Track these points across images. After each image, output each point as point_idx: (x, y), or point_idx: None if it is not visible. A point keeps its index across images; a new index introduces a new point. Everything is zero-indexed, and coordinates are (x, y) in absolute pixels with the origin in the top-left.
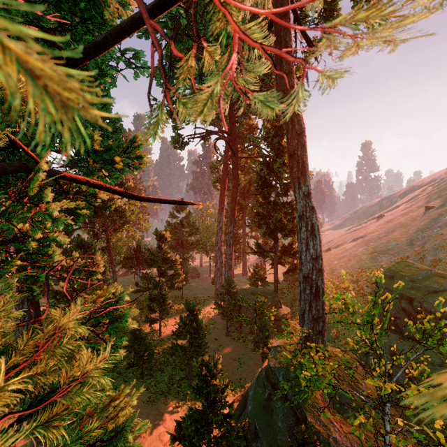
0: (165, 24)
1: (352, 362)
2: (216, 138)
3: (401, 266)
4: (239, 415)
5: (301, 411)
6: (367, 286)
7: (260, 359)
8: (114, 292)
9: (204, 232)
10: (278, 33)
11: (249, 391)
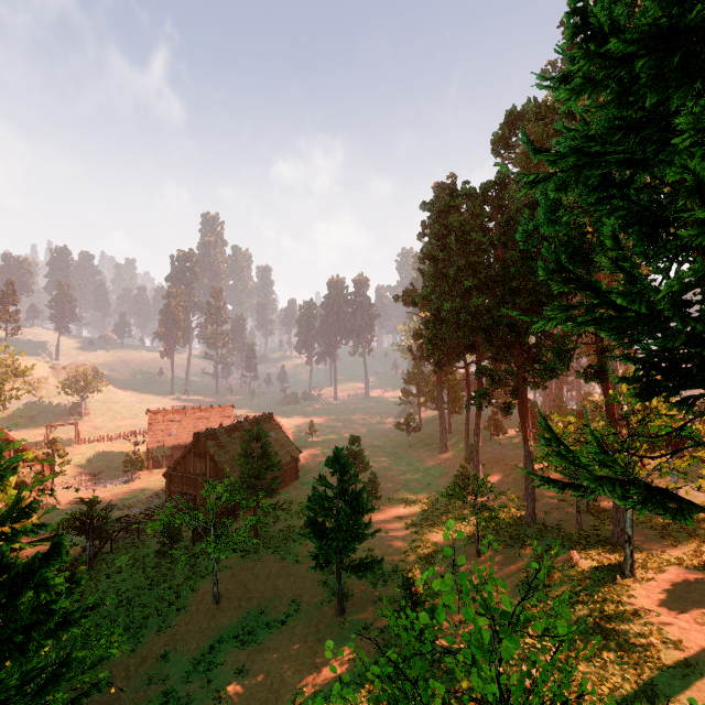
0: None
1: None
2: None
3: None
4: None
5: None
6: None
7: None
8: None
9: None
10: None
11: None
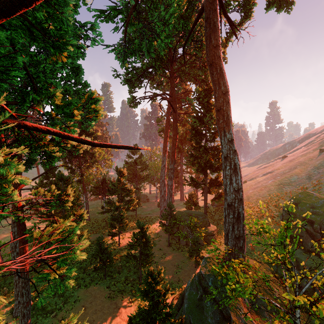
0: (120, 11)
1: (266, 271)
2: (161, 99)
3: (303, 195)
4: (177, 310)
5: (226, 310)
6: (275, 209)
7: (193, 265)
8: (82, 216)
9: (152, 168)
10: (208, 15)
11: (185, 292)
